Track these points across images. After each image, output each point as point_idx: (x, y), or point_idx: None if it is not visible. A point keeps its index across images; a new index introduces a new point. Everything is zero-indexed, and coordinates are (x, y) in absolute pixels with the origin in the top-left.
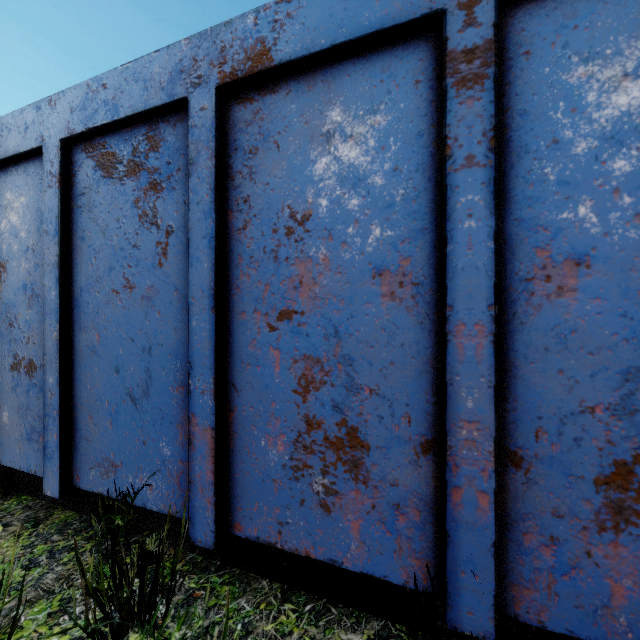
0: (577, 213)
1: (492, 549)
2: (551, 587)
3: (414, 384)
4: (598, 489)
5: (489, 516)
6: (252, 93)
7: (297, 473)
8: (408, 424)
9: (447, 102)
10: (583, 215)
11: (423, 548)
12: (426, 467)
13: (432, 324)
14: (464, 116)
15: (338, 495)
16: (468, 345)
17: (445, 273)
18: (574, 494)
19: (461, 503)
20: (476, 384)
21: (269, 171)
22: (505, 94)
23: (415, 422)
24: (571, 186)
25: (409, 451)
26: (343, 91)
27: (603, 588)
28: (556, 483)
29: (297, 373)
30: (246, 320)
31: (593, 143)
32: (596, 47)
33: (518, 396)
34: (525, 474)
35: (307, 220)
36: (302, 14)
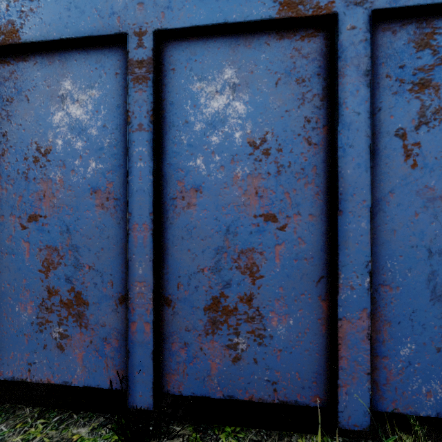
0: (196, 163)
1: (152, 355)
2: (185, 371)
3: (115, 261)
4: (205, 313)
5: (150, 336)
6: (9, 58)
7: (41, 327)
8: (112, 287)
9: (128, 90)
10: (199, 164)
11: (120, 362)
12: (122, 312)
13: (125, 224)
14: (137, 100)
15: (69, 338)
16: (139, 236)
17: (127, 193)
18: (195, 317)
19: (136, 331)
20: (144, 259)
21: (22, 116)
22: (163, 90)
23: (115, 285)
24: (194, 148)
25: (112, 303)
26: (72, 70)
27: (207, 366)
28: (187, 312)
29: (41, 258)
30: (4, 221)
31: (203, 125)
32: (205, 74)
33: (169, 265)
34: (173, 309)
35: (48, 153)
36: (41, 12)
